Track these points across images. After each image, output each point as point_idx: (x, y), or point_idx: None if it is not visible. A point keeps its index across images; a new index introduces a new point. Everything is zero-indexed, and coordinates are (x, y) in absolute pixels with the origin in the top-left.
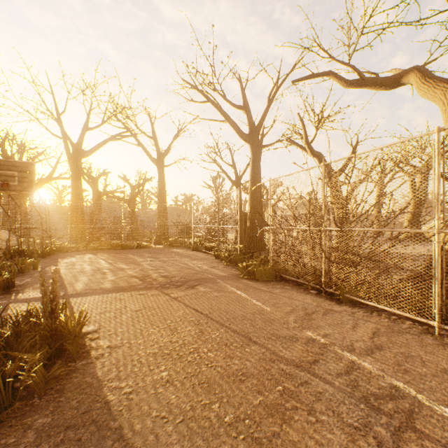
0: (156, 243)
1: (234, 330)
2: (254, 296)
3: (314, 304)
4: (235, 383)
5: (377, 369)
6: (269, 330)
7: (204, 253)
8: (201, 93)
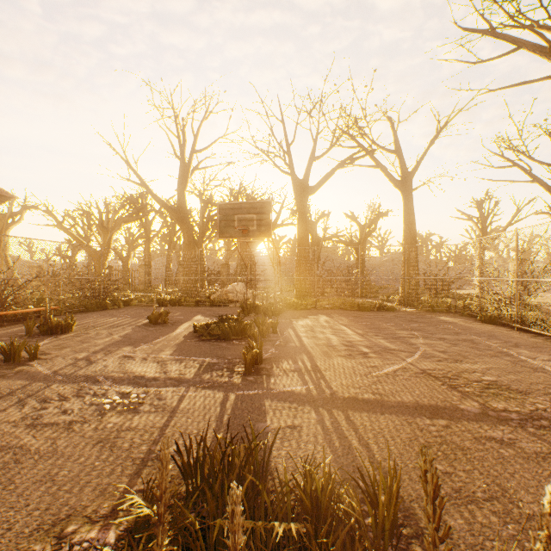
0: (401, 303)
1: None
2: None
3: None
4: None
5: None
6: None
7: (517, 331)
8: (501, 38)
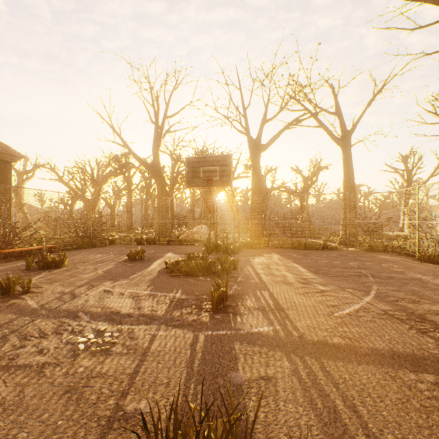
0: (341, 243)
1: None
2: None
3: None
4: None
5: None
6: None
7: None
8: None
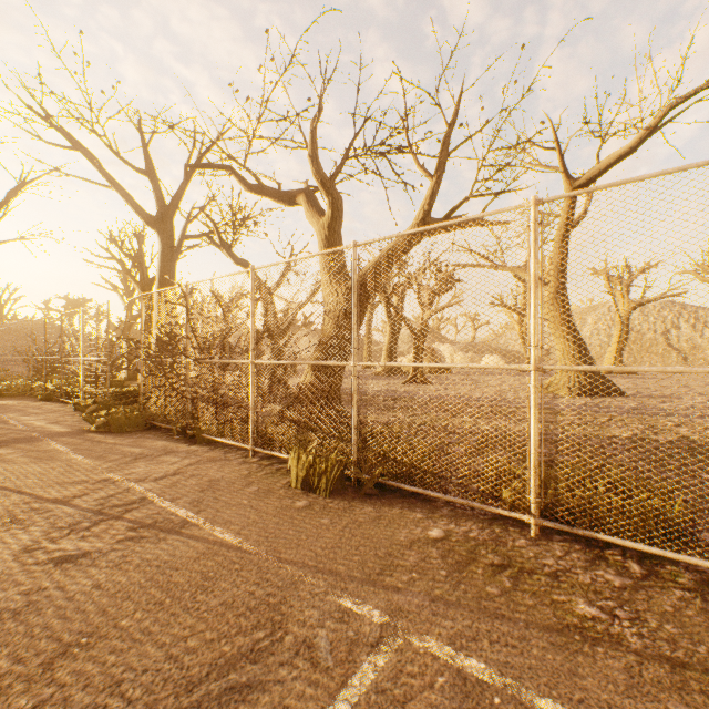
0: None
1: (3, 487)
2: (83, 450)
3: (159, 449)
4: None
5: (147, 490)
6: (59, 480)
7: (61, 404)
8: (60, 132)
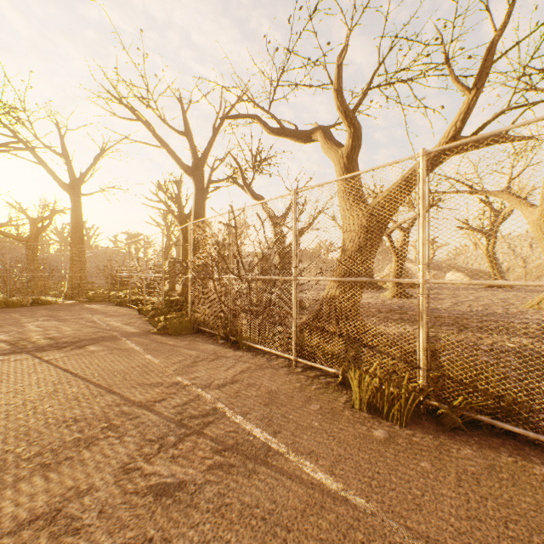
0: (67, 297)
1: (98, 385)
2: (152, 350)
3: (210, 353)
4: (59, 429)
5: (214, 398)
6: (139, 380)
7: (129, 308)
8: (128, 108)
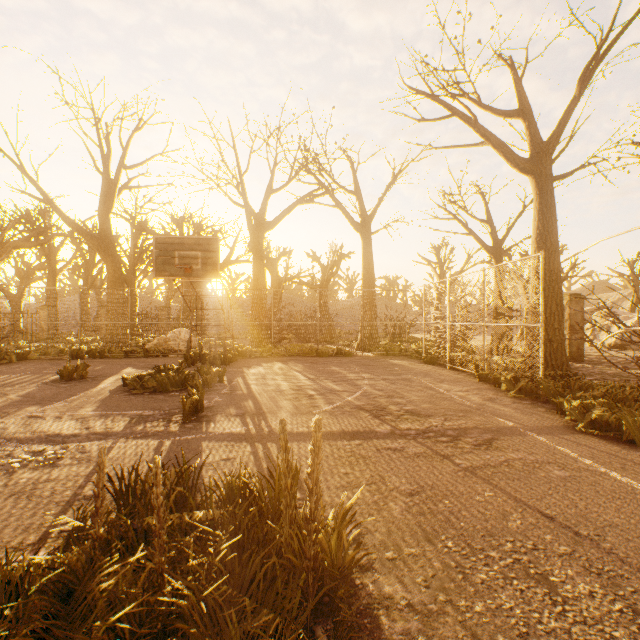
0: (360, 348)
1: None
2: None
3: None
4: None
5: None
6: None
7: (449, 370)
8: (439, 103)
